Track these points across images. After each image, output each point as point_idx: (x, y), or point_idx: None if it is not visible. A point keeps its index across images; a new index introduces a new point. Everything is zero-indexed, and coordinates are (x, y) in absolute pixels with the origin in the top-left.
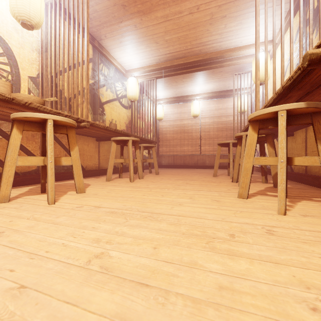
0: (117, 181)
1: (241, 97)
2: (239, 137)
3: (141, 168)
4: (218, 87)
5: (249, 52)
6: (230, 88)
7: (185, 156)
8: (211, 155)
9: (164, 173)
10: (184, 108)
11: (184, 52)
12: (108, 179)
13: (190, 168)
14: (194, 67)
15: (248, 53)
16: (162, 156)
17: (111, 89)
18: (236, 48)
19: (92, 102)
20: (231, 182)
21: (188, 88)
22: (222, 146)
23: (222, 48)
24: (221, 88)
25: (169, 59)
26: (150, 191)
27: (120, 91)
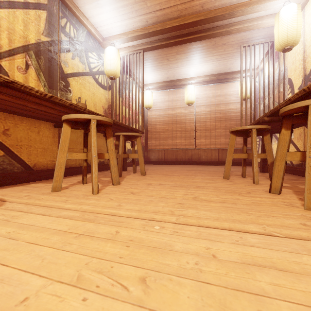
0: (70, 191)
1: (250, 74)
2: (291, 112)
3: (116, 168)
4: (217, 68)
5: (269, 7)
6: (231, 69)
7: (178, 151)
8: (208, 149)
9: (153, 173)
10: (177, 95)
11: (180, 9)
12: (55, 189)
13: (183, 165)
14: (192, 35)
15: (264, 14)
16: (151, 151)
17: (80, 58)
18: (252, 1)
19: (46, 69)
20: (270, 194)
21: (182, 68)
22: (237, 134)
23: (233, 2)
24: (221, 70)
25: (160, 21)
26: (111, 242)
27: (95, 64)
